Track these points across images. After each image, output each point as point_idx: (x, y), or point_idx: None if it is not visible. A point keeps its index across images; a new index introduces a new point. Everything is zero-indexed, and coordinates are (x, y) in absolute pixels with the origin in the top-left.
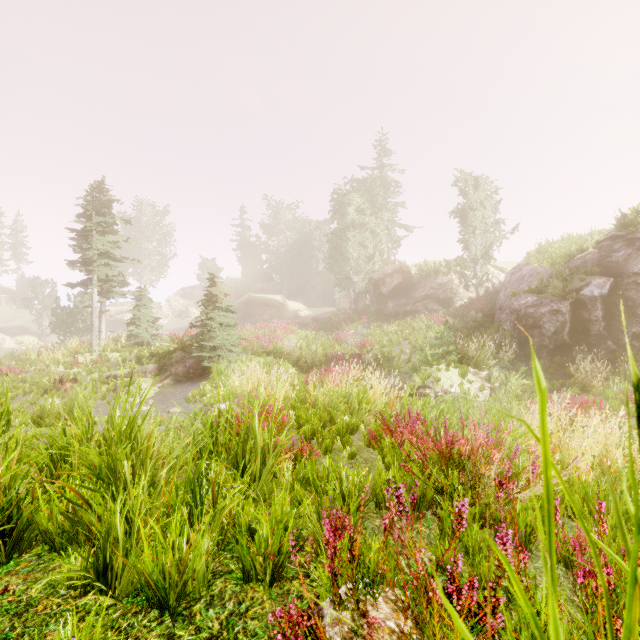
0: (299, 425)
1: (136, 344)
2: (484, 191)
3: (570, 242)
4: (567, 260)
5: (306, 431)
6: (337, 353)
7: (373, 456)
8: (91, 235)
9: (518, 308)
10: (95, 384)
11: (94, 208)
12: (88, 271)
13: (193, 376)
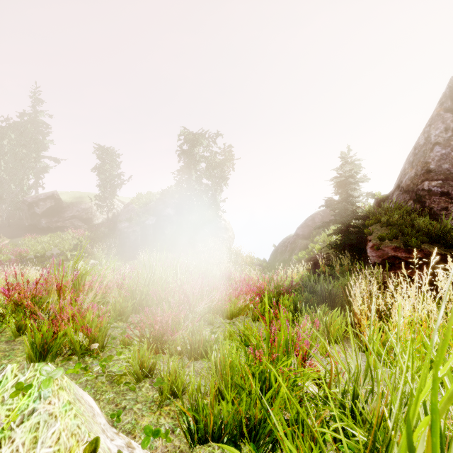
0: None
1: None
2: (112, 157)
3: (150, 196)
4: (145, 206)
5: None
6: None
7: None
8: None
9: (121, 228)
10: None
11: None
12: None
13: None
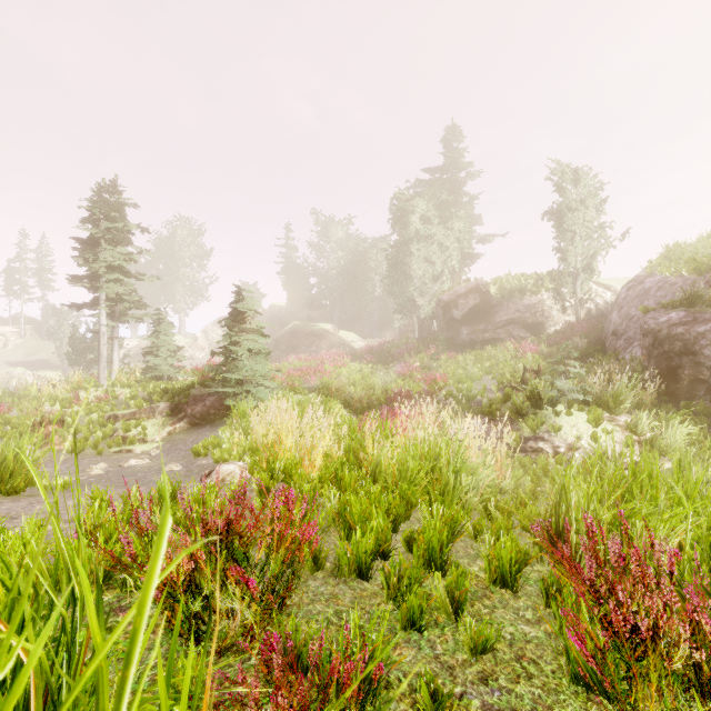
0: (346, 525)
1: (155, 378)
2: (586, 187)
3: None
4: None
5: (360, 551)
6: (401, 390)
7: (526, 630)
8: (98, 244)
9: (656, 328)
10: (92, 427)
11: (101, 211)
12: (96, 289)
13: (214, 418)
